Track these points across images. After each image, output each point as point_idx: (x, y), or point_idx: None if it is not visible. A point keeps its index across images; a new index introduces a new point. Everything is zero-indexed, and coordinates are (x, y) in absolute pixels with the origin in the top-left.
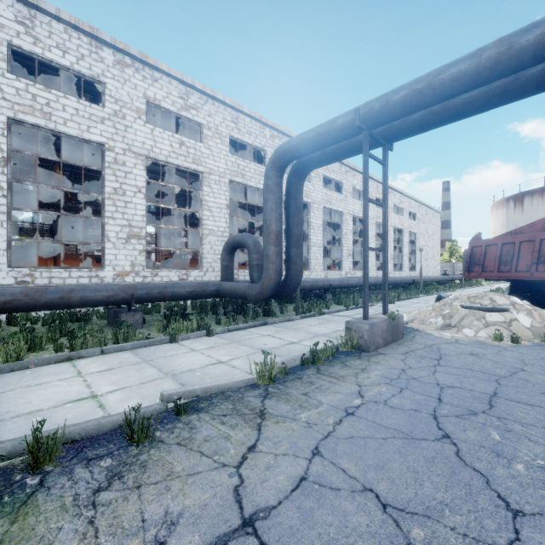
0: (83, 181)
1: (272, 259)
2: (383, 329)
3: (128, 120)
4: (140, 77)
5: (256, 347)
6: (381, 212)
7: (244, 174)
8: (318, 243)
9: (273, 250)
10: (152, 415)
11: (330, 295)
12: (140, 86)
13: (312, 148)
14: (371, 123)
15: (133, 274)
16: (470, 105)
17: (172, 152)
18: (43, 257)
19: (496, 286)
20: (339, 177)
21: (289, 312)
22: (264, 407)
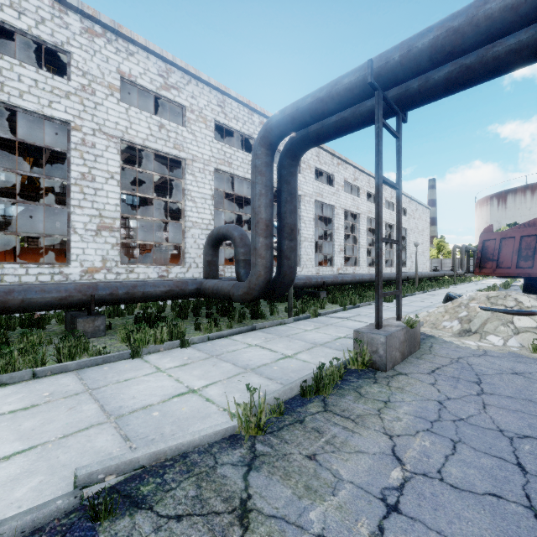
0: (61, 172)
1: (262, 253)
2: (400, 339)
3: (98, 97)
4: (112, 49)
5: (241, 365)
6: (373, 207)
7: (231, 162)
8: (310, 238)
9: (263, 243)
10: (49, 522)
11: (324, 293)
12: (112, 59)
13: (310, 118)
14: (387, 79)
15: (104, 271)
16: (516, 53)
17: (150, 135)
18: (1, 251)
19: (486, 282)
20: (331, 169)
21: (280, 314)
22: (248, 492)
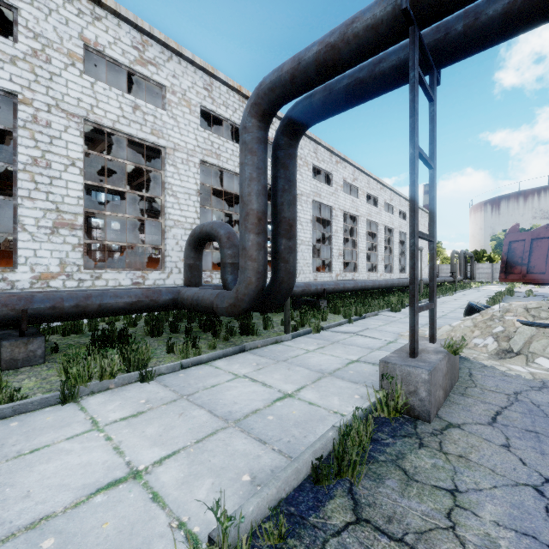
0: None
1: (252, 254)
2: (443, 372)
3: (54, 65)
4: (73, 10)
5: (221, 412)
6: (373, 209)
7: (220, 154)
8: (307, 241)
9: (254, 241)
10: None
11: (324, 301)
12: (73, 22)
13: (316, 74)
14: (427, 7)
15: (63, 277)
16: None
17: (122, 116)
18: None
19: (487, 289)
20: (329, 168)
21: (275, 327)
22: None
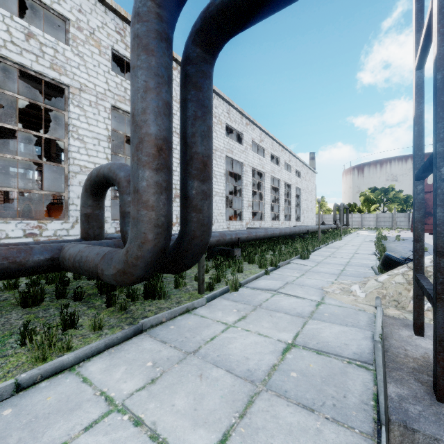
0: None
1: (148, 198)
2: None
3: None
4: None
5: None
6: (275, 167)
7: None
8: (221, 193)
9: (150, 179)
10: None
11: (238, 250)
12: None
13: None
14: None
15: None
16: None
17: (10, 41)
18: None
19: (362, 234)
20: (240, 128)
21: (188, 284)
22: None
